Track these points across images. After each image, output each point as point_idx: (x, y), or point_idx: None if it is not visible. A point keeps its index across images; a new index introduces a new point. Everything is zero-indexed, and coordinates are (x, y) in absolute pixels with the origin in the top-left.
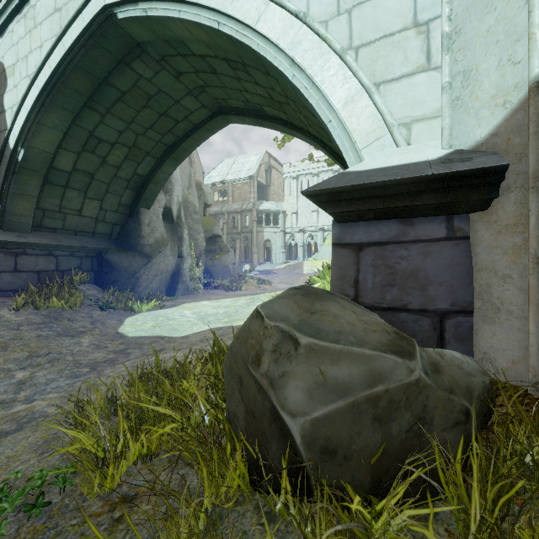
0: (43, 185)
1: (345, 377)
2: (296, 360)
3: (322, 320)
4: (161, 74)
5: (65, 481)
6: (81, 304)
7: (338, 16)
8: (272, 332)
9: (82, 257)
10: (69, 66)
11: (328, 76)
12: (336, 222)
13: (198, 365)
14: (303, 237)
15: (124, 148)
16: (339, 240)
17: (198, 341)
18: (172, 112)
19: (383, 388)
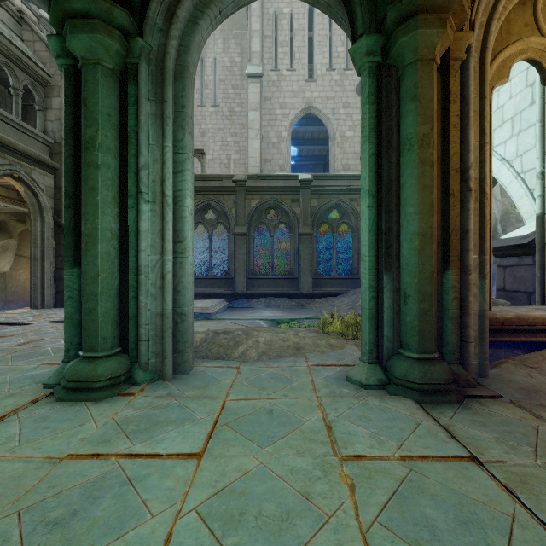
0: None
1: None
2: None
3: None
4: None
5: None
6: None
7: (517, 157)
8: None
9: None
10: None
11: (512, 186)
12: (498, 257)
13: None
14: None
15: None
16: (499, 264)
17: None
18: None
19: None
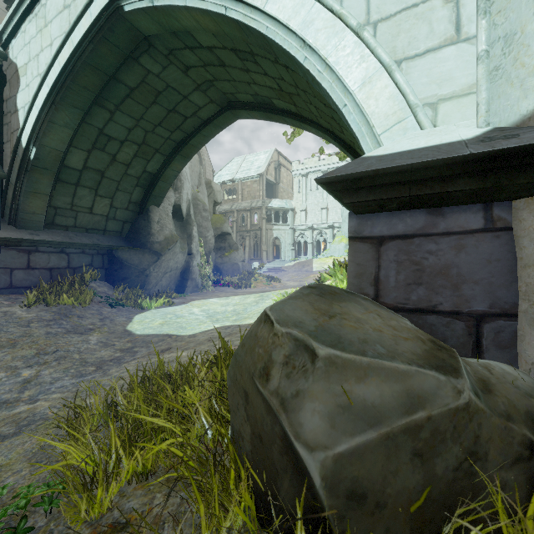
0: (55, 183)
1: (375, 399)
2: (314, 375)
3: (342, 325)
4: (169, 69)
5: (51, 501)
6: (90, 301)
7: None
8: (283, 340)
9: (93, 254)
10: (78, 63)
11: (342, 55)
12: (353, 214)
13: (202, 369)
14: (312, 234)
15: (133, 146)
16: (357, 233)
17: (205, 340)
18: (180, 108)
19: (425, 415)
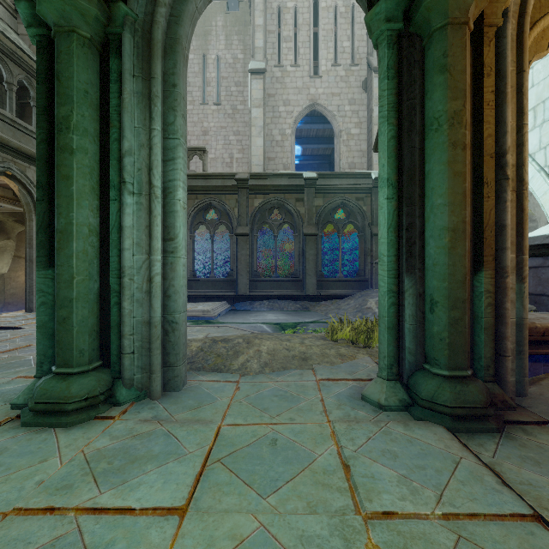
0: None
1: None
2: None
3: None
4: None
5: None
6: None
7: (540, 150)
8: None
9: None
10: None
11: (534, 181)
12: None
13: None
14: None
15: None
16: None
17: None
18: None
19: None
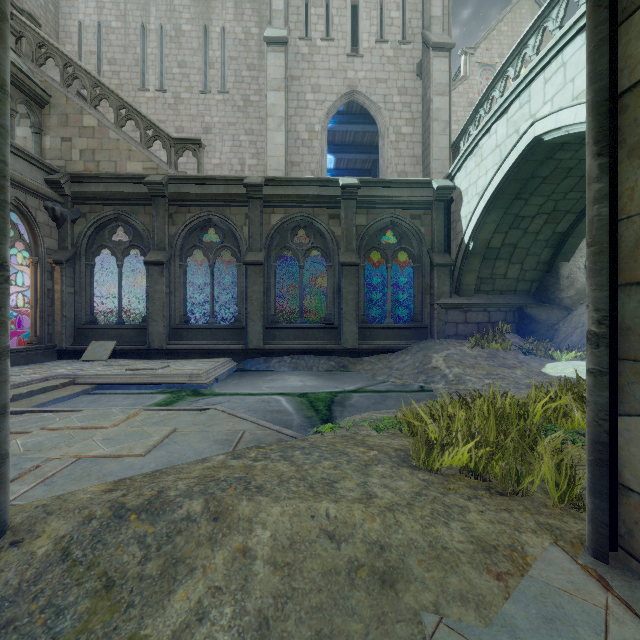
0: (481, 262)
1: None
2: None
3: None
4: (581, 149)
5: None
6: (510, 348)
7: None
8: None
9: (506, 311)
10: (505, 182)
11: None
12: None
13: None
14: None
15: (543, 216)
16: None
17: None
18: None
19: None
